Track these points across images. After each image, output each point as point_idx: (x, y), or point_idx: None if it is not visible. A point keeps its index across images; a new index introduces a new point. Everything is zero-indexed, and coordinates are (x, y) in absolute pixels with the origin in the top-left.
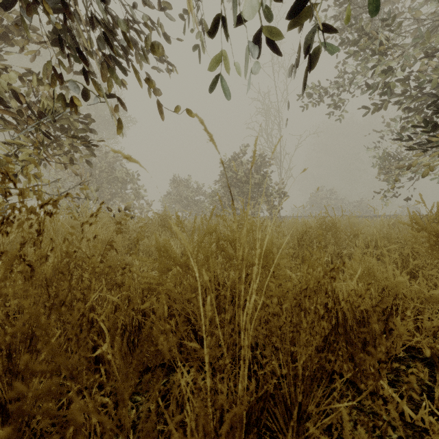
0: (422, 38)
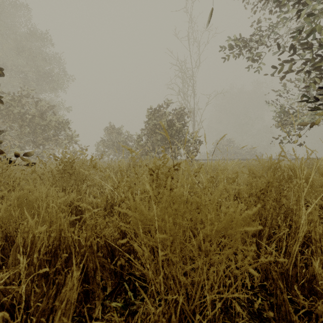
0: None
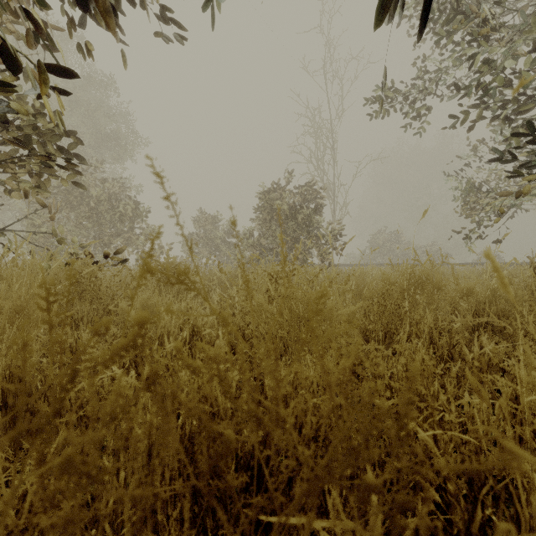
0: (534, 18)
